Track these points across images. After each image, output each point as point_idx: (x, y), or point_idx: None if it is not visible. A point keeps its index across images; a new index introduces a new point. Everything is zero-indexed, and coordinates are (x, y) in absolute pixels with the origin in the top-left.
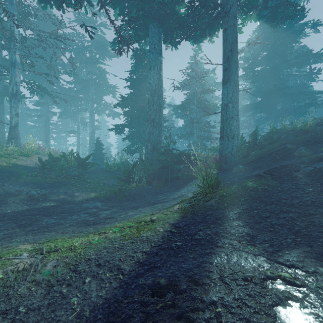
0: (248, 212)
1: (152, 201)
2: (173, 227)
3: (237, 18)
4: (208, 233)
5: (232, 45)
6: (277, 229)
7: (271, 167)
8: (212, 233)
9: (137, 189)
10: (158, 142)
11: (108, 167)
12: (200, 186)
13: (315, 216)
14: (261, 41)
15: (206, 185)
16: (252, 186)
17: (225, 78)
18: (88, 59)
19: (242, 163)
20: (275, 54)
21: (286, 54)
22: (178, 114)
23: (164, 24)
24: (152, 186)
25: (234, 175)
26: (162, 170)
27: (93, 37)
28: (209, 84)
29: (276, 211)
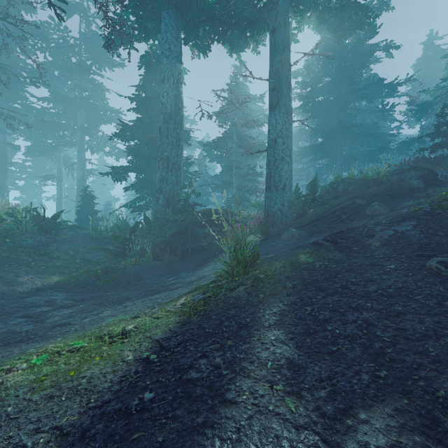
0: (296, 310)
1: (154, 287)
2: (157, 348)
3: (291, 20)
4: (217, 363)
5: (283, 54)
6: (344, 347)
7: (334, 231)
8: (223, 363)
9: (136, 266)
10: (174, 193)
11: (96, 233)
12: (226, 263)
13: (405, 318)
14: (323, 61)
15: (234, 261)
16: (306, 262)
17: (273, 101)
18: (74, 66)
19: (296, 225)
20: (341, 81)
21: (354, 81)
22: (213, 157)
23: (185, 15)
24: (162, 262)
25: (284, 244)
26: (177, 236)
27: (63, 18)
28: (256, 116)
29: (342, 308)
